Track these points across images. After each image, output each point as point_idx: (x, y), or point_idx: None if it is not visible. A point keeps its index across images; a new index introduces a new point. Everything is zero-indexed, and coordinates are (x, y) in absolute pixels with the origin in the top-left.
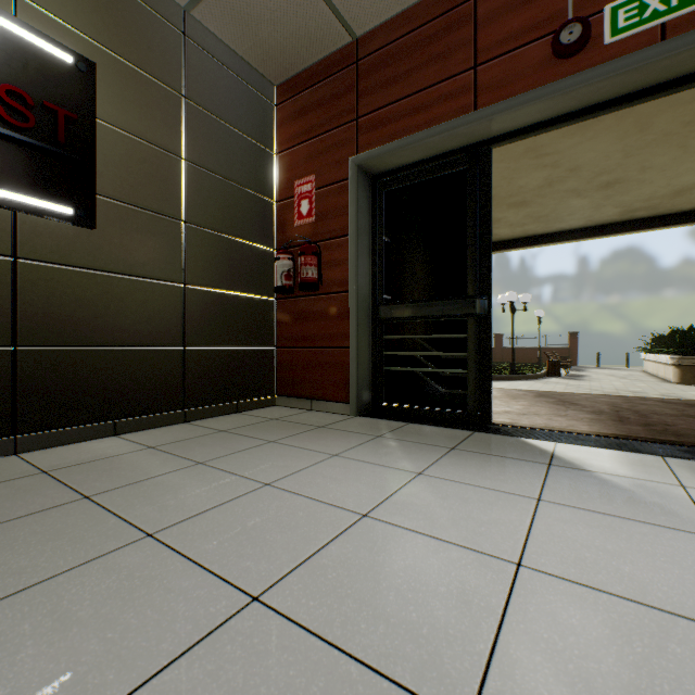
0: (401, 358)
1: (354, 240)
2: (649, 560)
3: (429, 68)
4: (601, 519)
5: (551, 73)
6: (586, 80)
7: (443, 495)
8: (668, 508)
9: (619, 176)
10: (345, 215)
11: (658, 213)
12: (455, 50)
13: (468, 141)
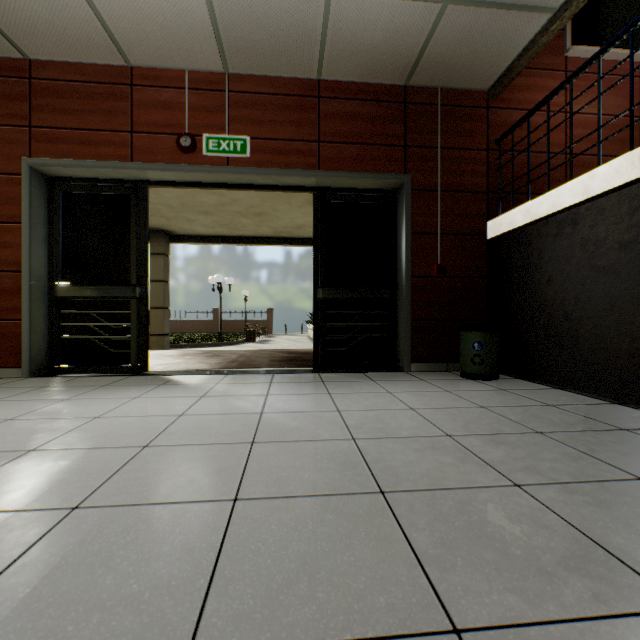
0: (78, 328)
1: (28, 229)
2: (163, 406)
3: (98, 117)
4: (160, 399)
5: (178, 158)
6: (195, 171)
7: (76, 405)
8: (198, 391)
9: (264, 211)
10: (18, 205)
11: (294, 236)
12: (118, 114)
13: (131, 178)
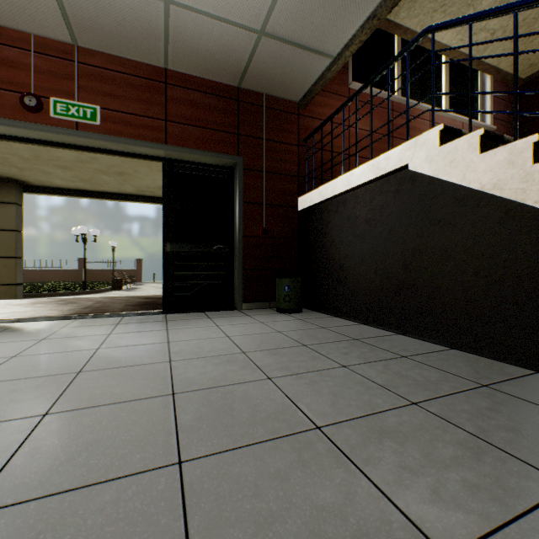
0: None
1: None
2: None
3: None
4: None
5: (22, 115)
6: (42, 130)
7: None
8: (39, 335)
9: (125, 171)
10: None
11: (157, 196)
12: None
13: None
